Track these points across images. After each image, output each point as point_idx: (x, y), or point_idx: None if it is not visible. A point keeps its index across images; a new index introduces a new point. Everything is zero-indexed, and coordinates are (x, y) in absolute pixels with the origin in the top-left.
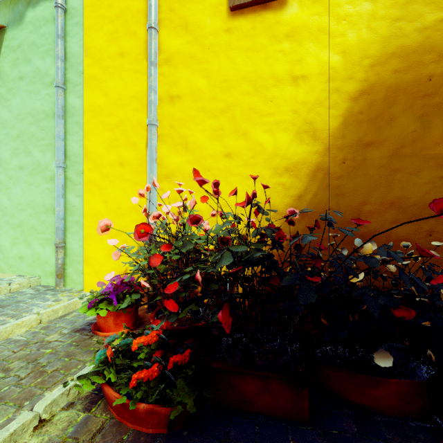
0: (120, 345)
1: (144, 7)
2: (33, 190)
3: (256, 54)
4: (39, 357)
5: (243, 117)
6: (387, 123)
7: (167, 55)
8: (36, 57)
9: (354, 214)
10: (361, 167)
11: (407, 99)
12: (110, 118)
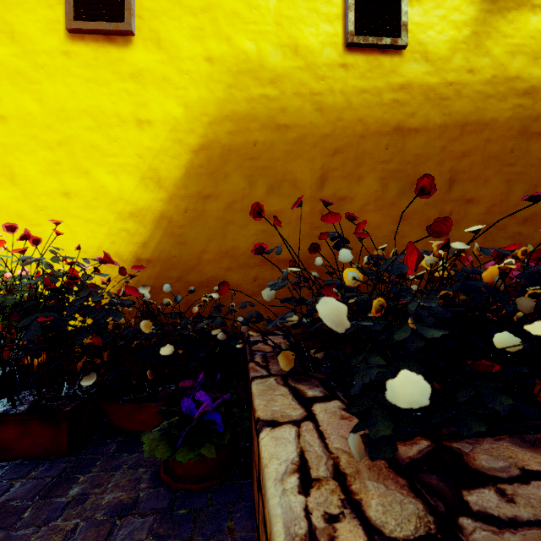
0: None
1: None
2: None
3: (99, 87)
4: None
5: (84, 154)
6: (222, 179)
7: None
8: None
9: (195, 262)
10: (201, 218)
11: (238, 159)
12: None
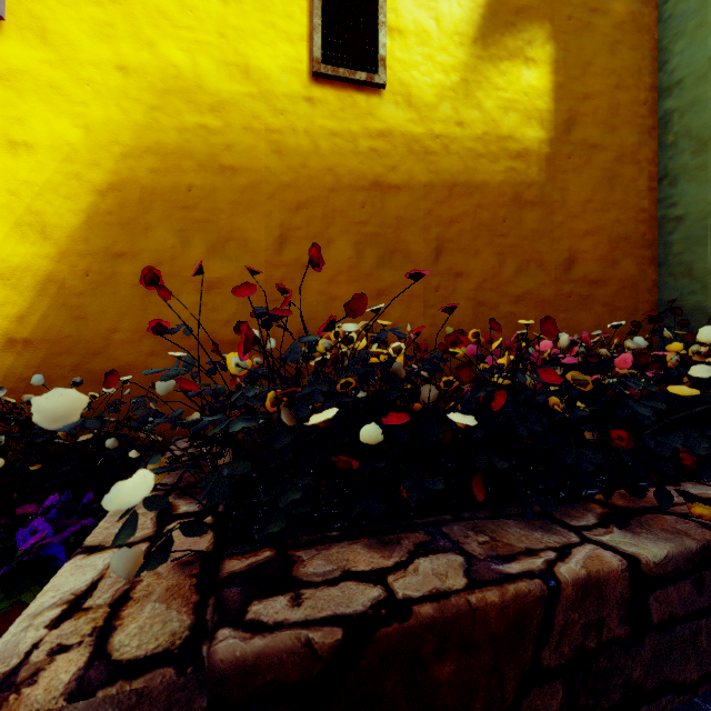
0: None
1: None
2: None
3: None
4: None
5: None
6: (143, 232)
7: None
8: None
9: (102, 344)
10: (111, 284)
11: (165, 207)
12: None
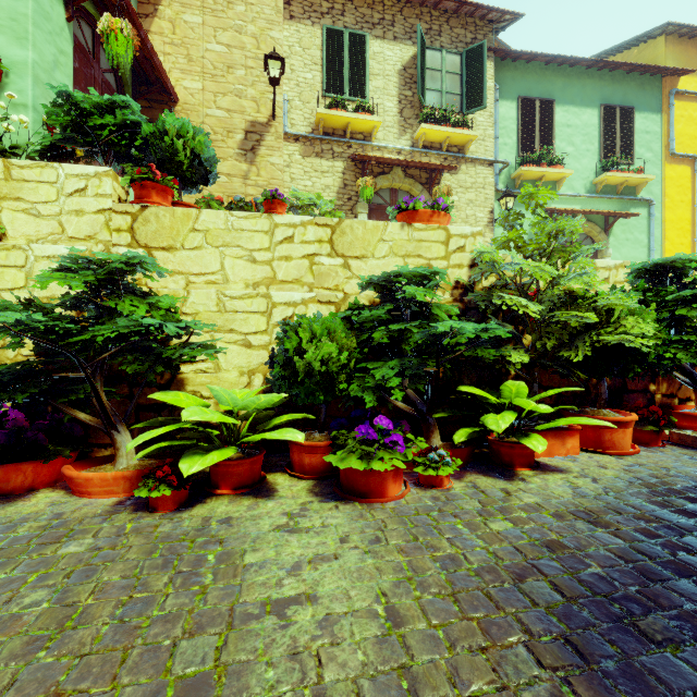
0: None
1: (690, 229)
2: None
3: None
4: None
5: None
6: None
7: None
8: (636, 232)
9: None
10: None
11: None
12: None
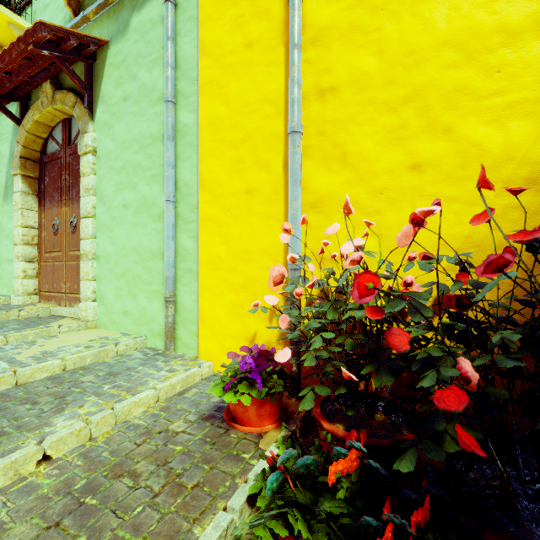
0: (297, 465)
1: None
2: (139, 231)
3: None
4: (170, 458)
5: (443, 104)
6: None
7: (315, 32)
8: (142, 70)
9: None
10: None
11: None
12: (233, 133)
